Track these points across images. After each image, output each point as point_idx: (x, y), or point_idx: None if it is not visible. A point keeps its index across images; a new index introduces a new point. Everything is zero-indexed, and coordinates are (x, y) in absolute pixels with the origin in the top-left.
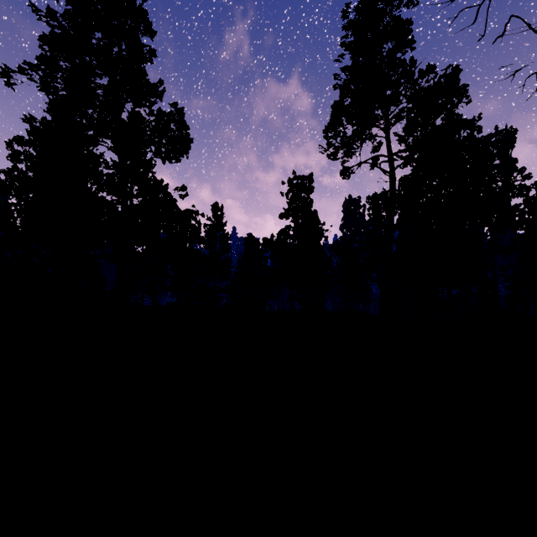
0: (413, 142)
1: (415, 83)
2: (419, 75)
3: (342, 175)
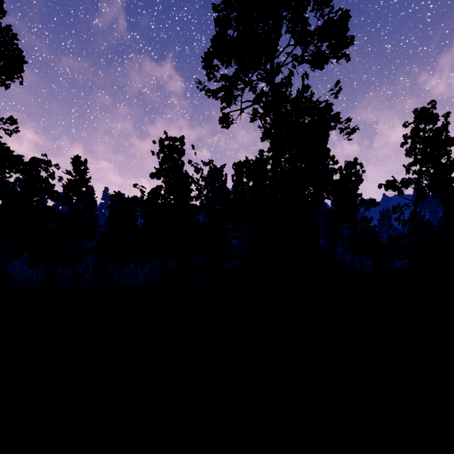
0: (302, 88)
1: (306, 21)
2: (313, 7)
3: (221, 123)
